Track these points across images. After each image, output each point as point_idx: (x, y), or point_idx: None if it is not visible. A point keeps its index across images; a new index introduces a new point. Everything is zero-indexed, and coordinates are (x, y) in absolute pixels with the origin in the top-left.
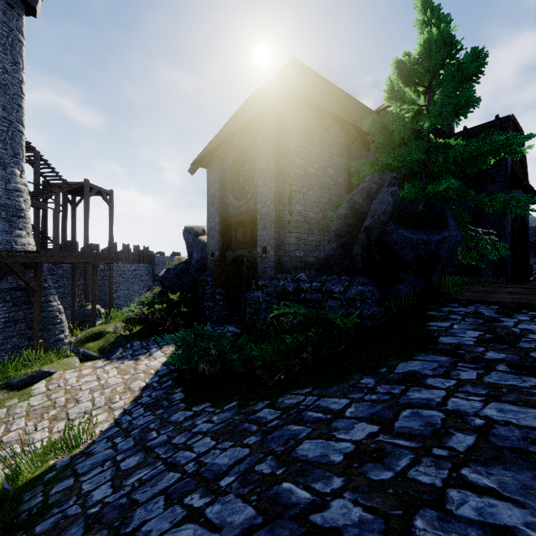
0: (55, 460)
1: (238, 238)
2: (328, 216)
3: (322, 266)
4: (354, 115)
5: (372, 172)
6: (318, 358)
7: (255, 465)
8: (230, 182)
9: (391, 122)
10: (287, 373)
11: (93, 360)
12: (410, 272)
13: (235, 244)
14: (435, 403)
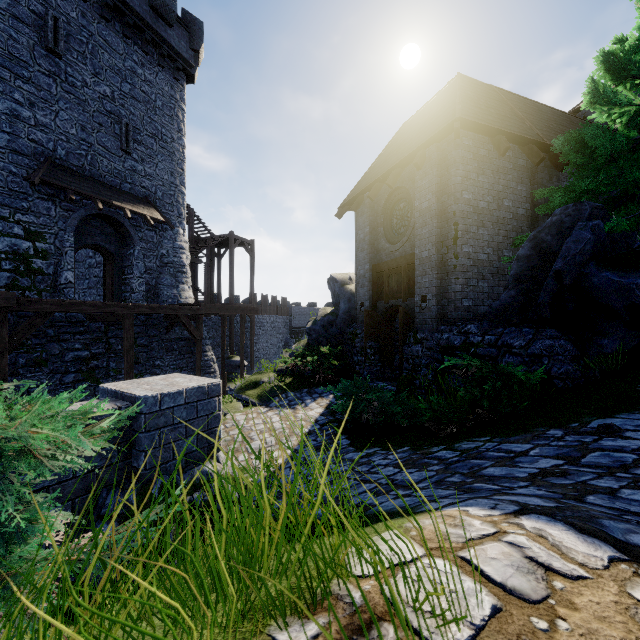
0: (250, 479)
1: (391, 286)
2: (504, 257)
3: (496, 317)
4: (540, 129)
5: (565, 200)
6: (495, 415)
7: (444, 478)
8: (382, 224)
9: (593, 138)
10: (460, 427)
11: (254, 406)
12: (619, 324)
13: (388, 292)
14: (629, 449)
